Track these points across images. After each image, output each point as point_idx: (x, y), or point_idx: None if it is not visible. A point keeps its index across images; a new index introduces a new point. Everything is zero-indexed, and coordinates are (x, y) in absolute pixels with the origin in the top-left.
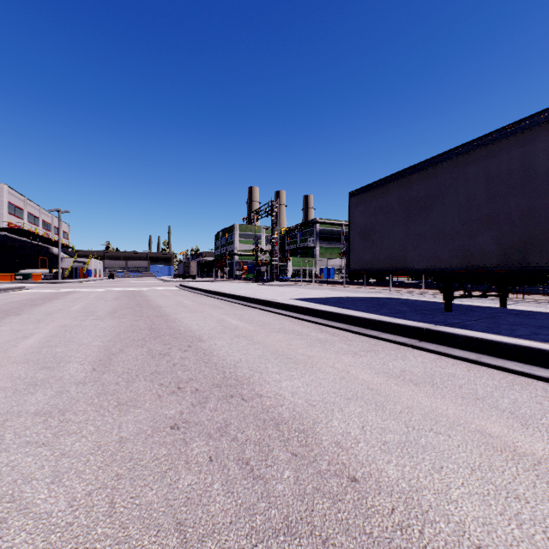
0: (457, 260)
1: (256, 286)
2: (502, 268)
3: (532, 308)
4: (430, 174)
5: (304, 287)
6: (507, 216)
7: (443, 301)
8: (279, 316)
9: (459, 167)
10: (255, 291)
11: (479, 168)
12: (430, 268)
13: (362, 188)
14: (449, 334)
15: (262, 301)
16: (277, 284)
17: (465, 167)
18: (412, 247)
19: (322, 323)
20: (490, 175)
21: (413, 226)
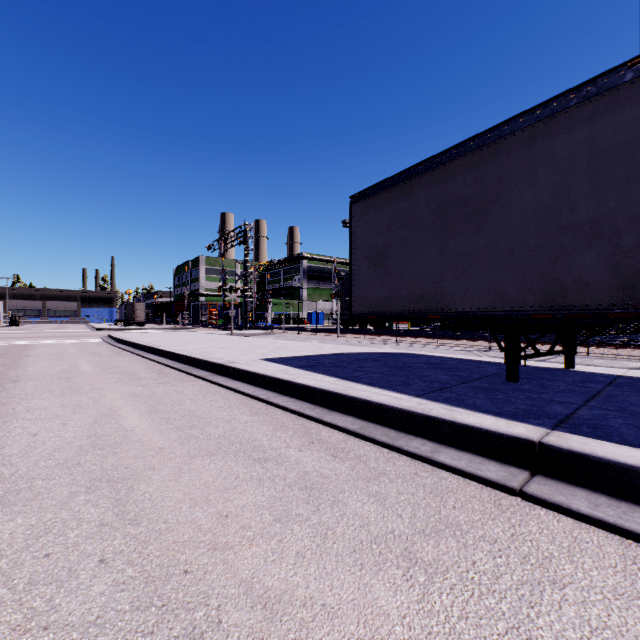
0: (534, 297)
1: (220, 337)
2: (622, 311)
3: (607, 369)
4: (484, 157)
5: (287, 337)
6: (632, 219)
7: (481, 359)
8: (234, 395)
9: (538, 141)
10: (212, 345)
11: (575, 139)
12: (484, 310)
13: (371, 188)
14: (606, 462)
15: (213, 365)
16: (251, 333)
17: (549, 140)
18: (453, 277)
19: (310, 416)
20: (597, 149)
21: (454, 244)
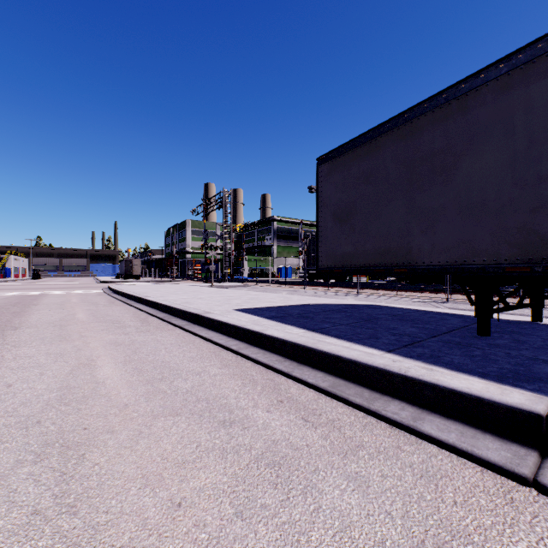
0: (510, 249)
1: (201, 289)
2: None
3: None
4: (454, 110)
5: (260, 289)
6: None
7: (442, 310)
8: (207, 345)
9: (514, 89)
10: (193, 295)
11: None
12: (454, 263)
13: (337, 149)
14: None
15: (191, 315)
16: (229, 285)
17: (527, 87)
18: (420, 231)
19: (279, 370)
20: None
21: (421, 198)
